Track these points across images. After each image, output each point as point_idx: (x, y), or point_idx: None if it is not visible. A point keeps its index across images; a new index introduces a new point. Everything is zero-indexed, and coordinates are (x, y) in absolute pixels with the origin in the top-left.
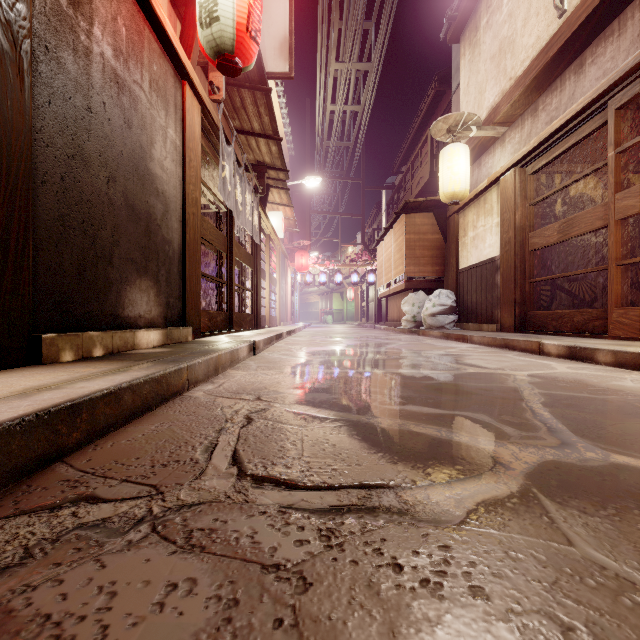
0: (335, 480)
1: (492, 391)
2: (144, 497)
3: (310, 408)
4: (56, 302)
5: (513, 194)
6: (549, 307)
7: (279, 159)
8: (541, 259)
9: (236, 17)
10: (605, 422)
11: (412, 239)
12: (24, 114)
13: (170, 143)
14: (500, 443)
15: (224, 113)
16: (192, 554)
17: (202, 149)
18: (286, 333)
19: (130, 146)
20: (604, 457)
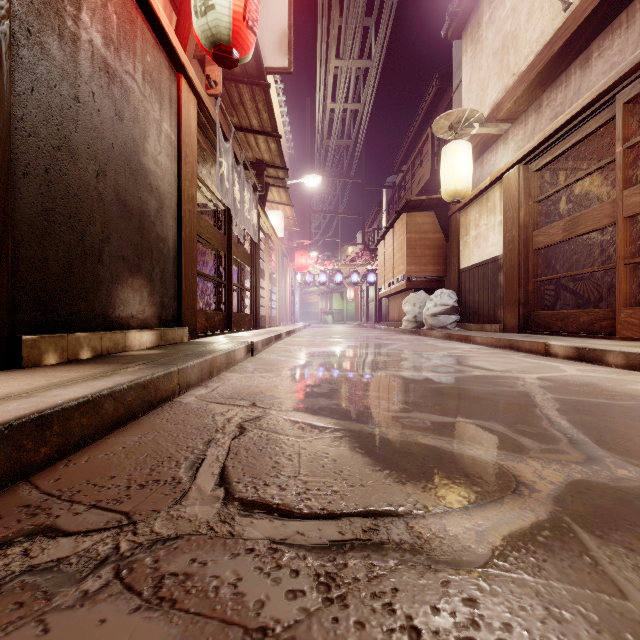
0: (336, 505)
1: (502, 396)
2: (112, 529)
3: (308, 416)
4: (39, 301)
5: (517, 192)
6: (553, 307)
7: (278, 157)
8: (545, 258)
9: (232, 5)
10: (630, 432)
11: (413, 238)
12: (2, 100)
13: (165, 137)
14: (519, 458)
15: (221, 108)
16: (159, 612)
17: (199, 145)
18: (285, 333)
19: (121, 139)
20: (639, 475)
